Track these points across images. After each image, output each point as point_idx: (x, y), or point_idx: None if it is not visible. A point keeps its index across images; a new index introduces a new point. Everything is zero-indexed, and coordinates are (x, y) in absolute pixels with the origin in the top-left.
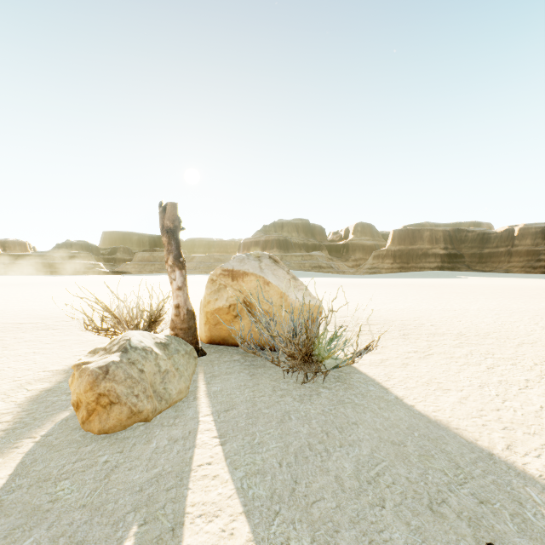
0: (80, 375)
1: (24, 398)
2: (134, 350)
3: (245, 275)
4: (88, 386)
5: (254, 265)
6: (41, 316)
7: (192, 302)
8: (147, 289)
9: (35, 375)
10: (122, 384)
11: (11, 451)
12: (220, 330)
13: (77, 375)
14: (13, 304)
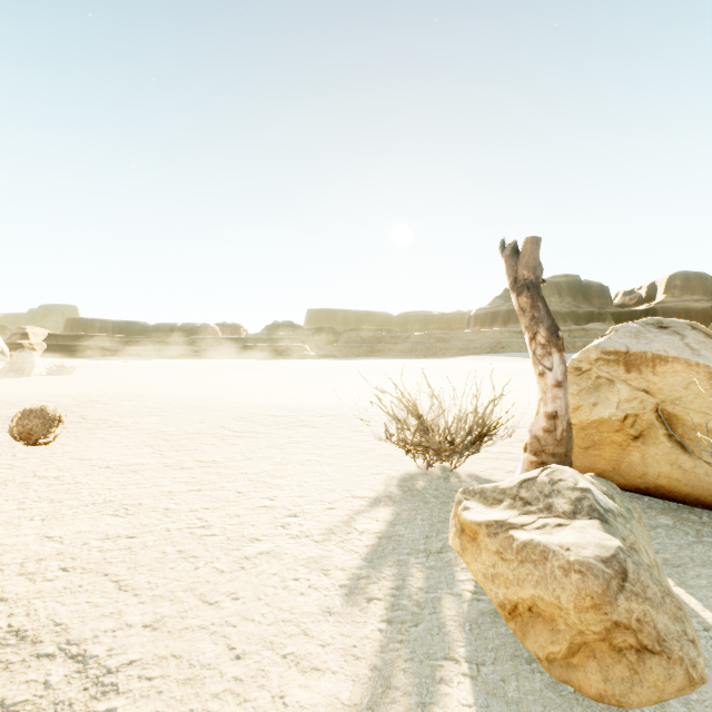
0: (526, 556)
1: (365, 549)
2: (613, 516)
3: (659, 361)
4: (584, 598)
5: (671, 342)
6: (286, 407)
7: (449, 398)
8: (475, 382)
9: (346, 501)
10: (661, 609)
11: (442, 692)
12: (593, 458)
13: (490, 544)
14: (250, 391)
